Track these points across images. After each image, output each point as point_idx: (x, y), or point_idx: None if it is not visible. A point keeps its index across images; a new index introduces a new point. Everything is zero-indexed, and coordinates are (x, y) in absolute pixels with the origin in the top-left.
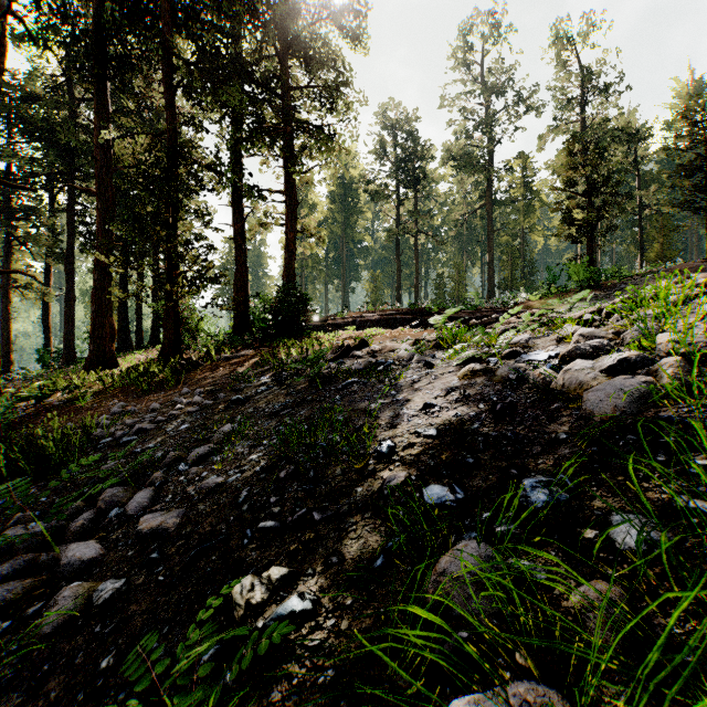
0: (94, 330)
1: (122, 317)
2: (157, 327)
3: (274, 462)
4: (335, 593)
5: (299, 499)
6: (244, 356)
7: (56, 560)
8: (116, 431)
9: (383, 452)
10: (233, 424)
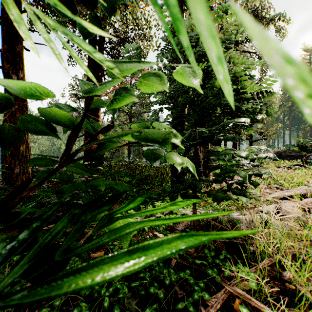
0: None
1: None
2: None
3: None
4: None
5: None
6: None
7: None
8: None
9: None
10: None
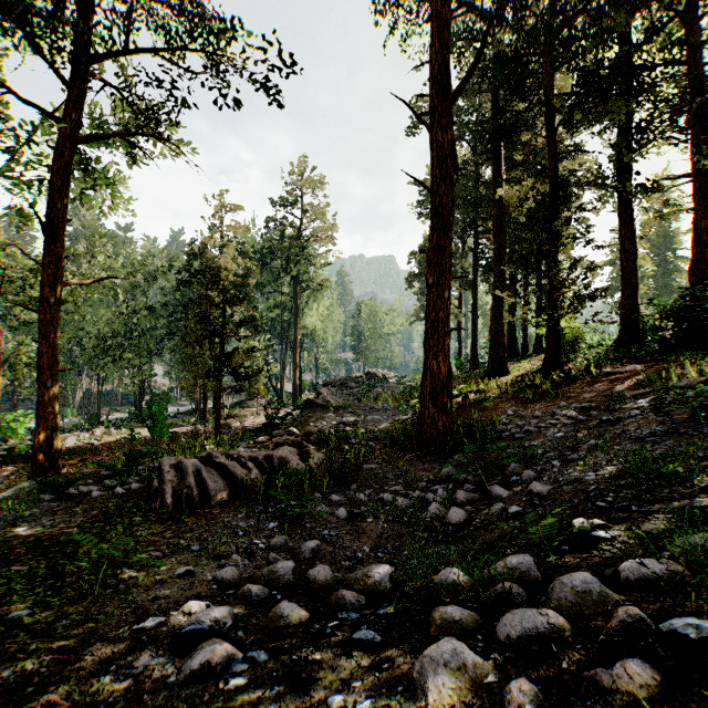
0: (492, 346)
1: (510, 329)
2: (540, 337)
3: (620, 474)
4: (625, 538)
5: (627, 498)
6: (628, 372)
7: (487, 492)
8: (511, 428)
9: (707, 486)
10: (597, 440)
